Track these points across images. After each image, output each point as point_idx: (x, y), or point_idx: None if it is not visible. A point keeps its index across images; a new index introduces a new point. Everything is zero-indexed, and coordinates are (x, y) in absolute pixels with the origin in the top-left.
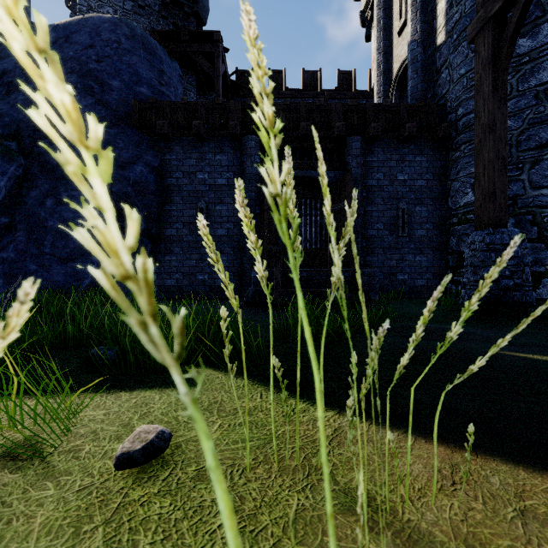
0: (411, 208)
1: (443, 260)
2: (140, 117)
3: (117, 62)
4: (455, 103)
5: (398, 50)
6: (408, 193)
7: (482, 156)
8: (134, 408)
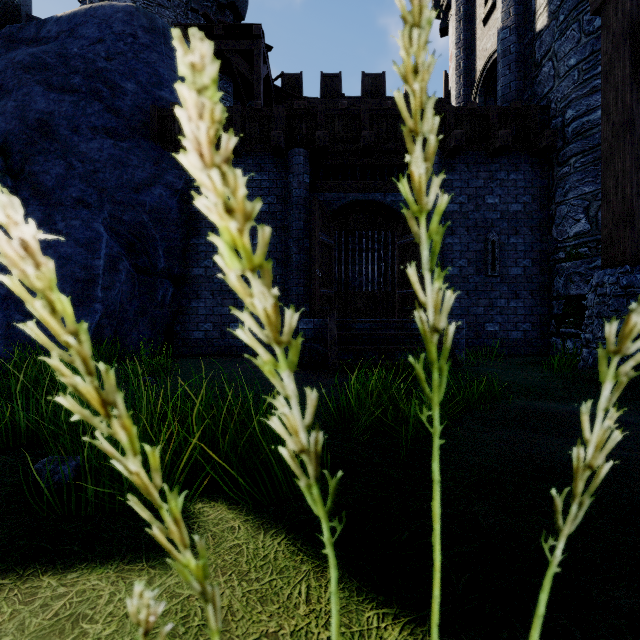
0: (503, 240)
1: (545, 307)
2: (160, 128)
3: (132, 59)
4: (561, 103)
5: (483, 42)
6: (500, 220)
7: (613, 166)
8: (46, 635)
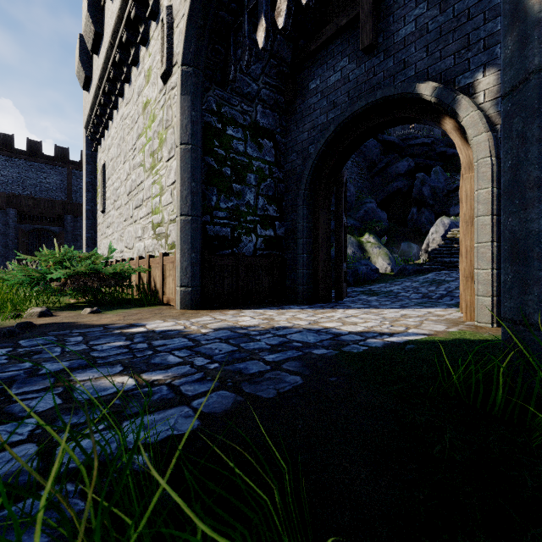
0: None
1: None
2: None
3: None
4: None
5: None
6: None
7: None
8: None
